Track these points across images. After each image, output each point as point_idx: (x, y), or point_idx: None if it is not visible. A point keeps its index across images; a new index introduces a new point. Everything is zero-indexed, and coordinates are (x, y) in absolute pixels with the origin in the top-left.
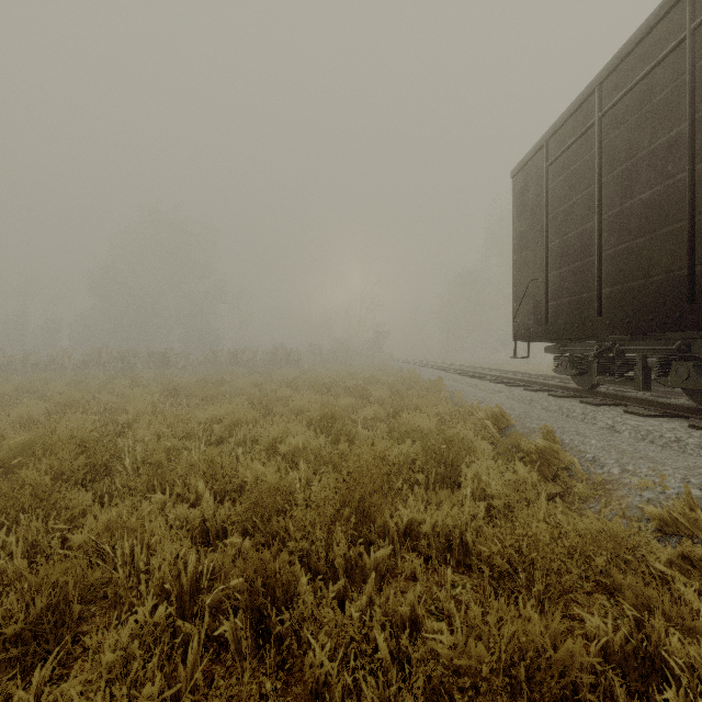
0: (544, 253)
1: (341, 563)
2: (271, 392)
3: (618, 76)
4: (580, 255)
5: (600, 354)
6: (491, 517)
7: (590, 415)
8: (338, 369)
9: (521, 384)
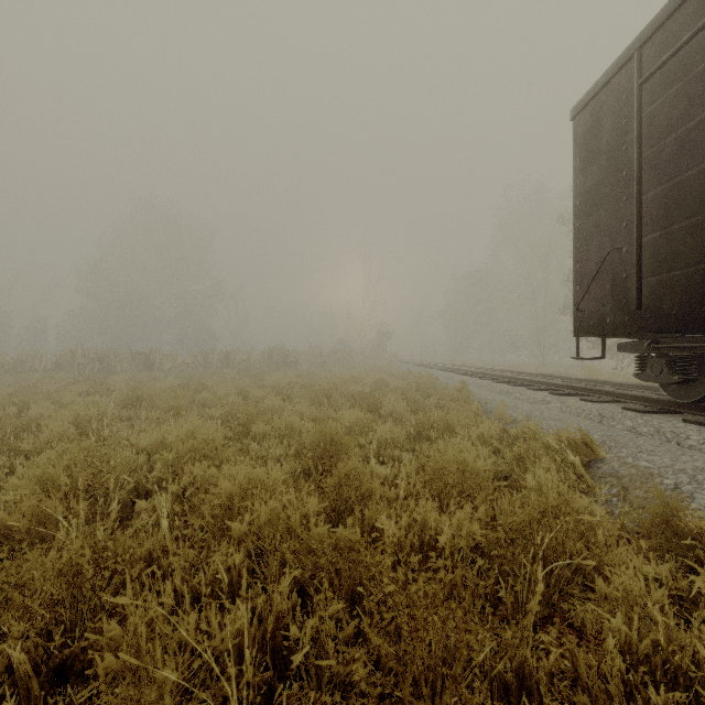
0: (635, 209)
1: None
2: (258, 400)
3: None
4: None
5: None
6: None
7: None
8: (340, 371)
9: (570, 392)
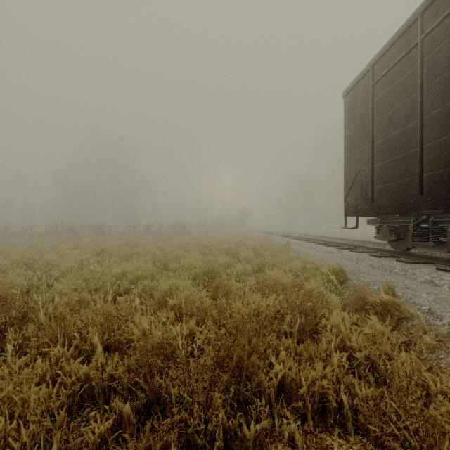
0: (371, 150)
1: (220, 444)
2: (170, 252)
3: (439, 3)
4: (403, 148)
5: (416, 225)
6: (350, 364)
7: (409, 271)
8: (216, 236)
9: (346, 247)
